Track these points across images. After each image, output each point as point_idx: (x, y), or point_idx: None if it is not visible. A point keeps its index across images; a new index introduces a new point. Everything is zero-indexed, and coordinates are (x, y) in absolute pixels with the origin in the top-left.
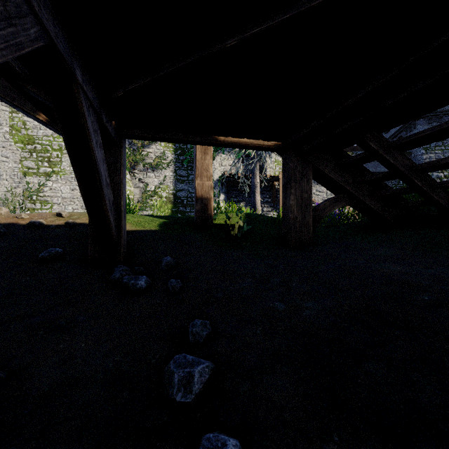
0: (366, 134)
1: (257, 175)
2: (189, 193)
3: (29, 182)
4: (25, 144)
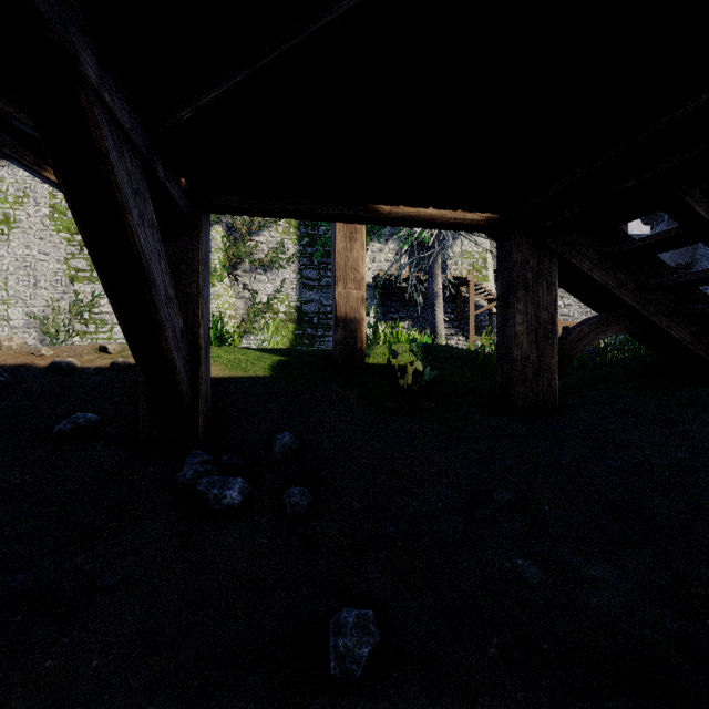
0: (689, 189)
1: (439, 275)
2: (321, 306)
3: (78, 291)
4: (73, 233)
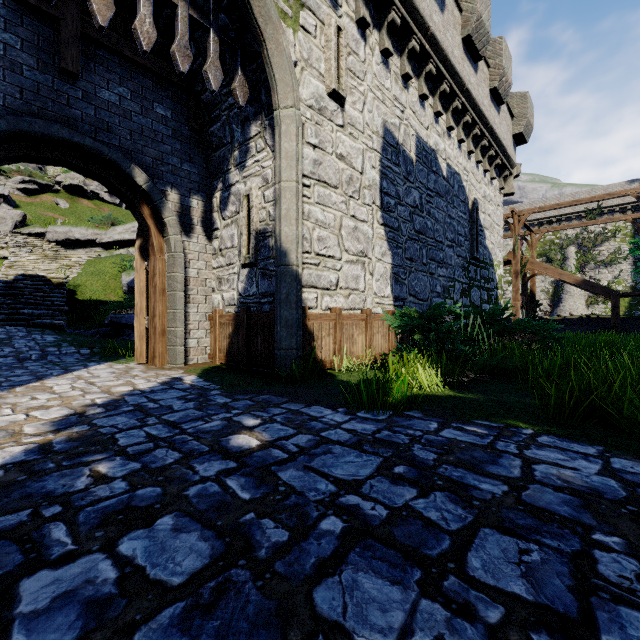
0: None
1: None
2: None
3: None
4: None
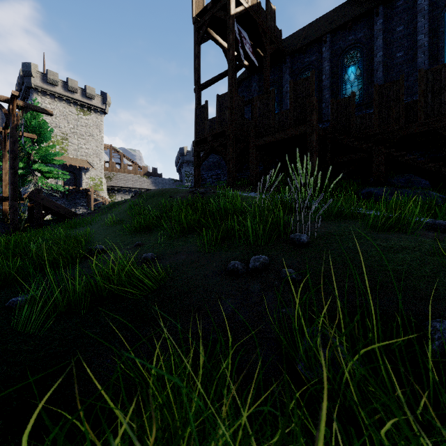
0: None
1: None
2: None
3: None
4: None
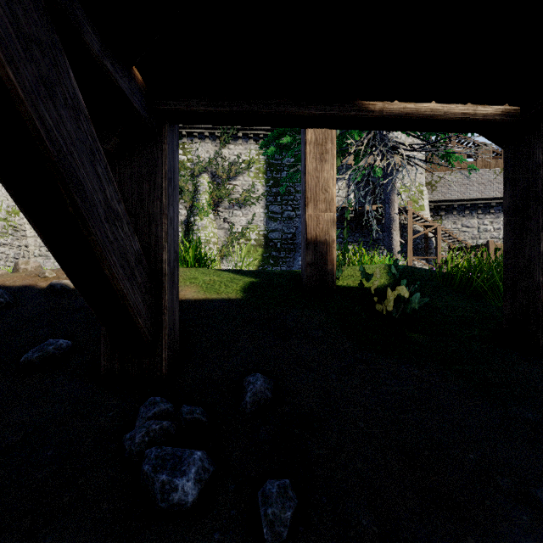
0: None
1: (395, 201)
2: (283, 234)
3: None
4: None
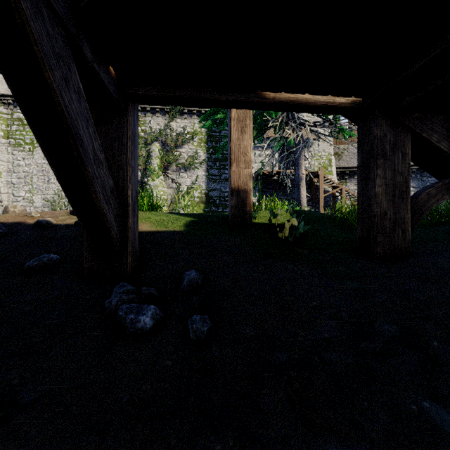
0: None
1: (302, 165)
2: (221, 192)
3: None
4: None
